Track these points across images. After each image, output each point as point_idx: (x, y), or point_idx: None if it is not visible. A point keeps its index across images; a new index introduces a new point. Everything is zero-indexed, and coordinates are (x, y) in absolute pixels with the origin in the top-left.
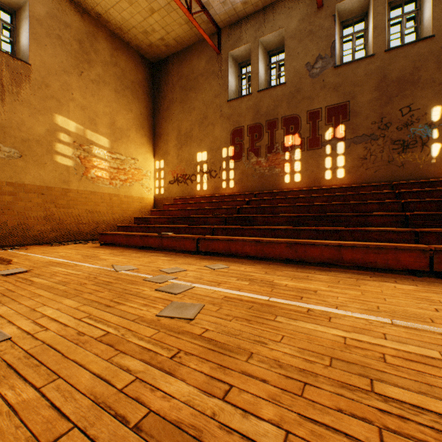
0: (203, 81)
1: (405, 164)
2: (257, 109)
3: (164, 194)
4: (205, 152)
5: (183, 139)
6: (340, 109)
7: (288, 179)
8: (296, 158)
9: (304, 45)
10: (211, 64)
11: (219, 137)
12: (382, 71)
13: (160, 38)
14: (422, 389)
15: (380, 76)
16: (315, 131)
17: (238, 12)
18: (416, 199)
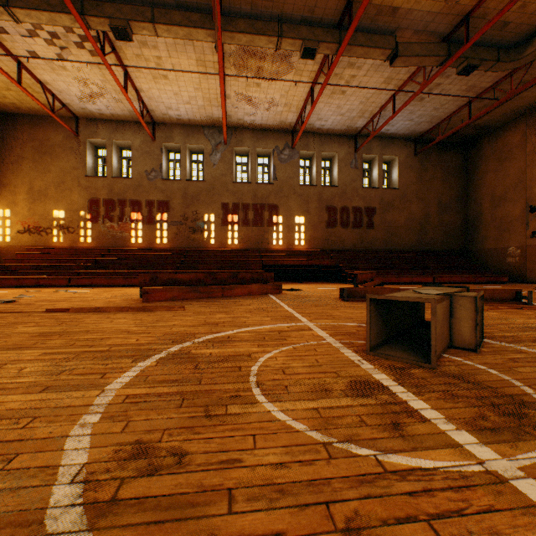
0: (61, 152)
1: (195, 240)
2: (111, 189)
3: (10, 242)
4: (63, 211)
5: (37, 195)
6: (165, 204)
7: (134, 240)
8: (140, 228)
9: (144, 159)
10: (70, 141)
11: (77, 201)
12: (185, 190)
13: (12, 102)
14: (133, 293)
15: (185, 192)
16: (151, 213)
17: (96, 116)
18: (193, 258)
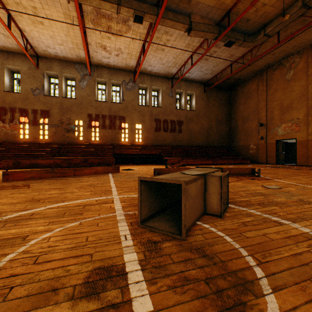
0: None
1: (68, 137)
2: (4, 99)
3: None
4: None
5: None
6: (47, 112)
7: (22, 136)
8: (27, 128)
9: (30, 80)
10: None
11: None
12: (61, 103)
13: None
14: None
15: (61, 105)
16: (36, 118)
17: None
18: (66, 149)
